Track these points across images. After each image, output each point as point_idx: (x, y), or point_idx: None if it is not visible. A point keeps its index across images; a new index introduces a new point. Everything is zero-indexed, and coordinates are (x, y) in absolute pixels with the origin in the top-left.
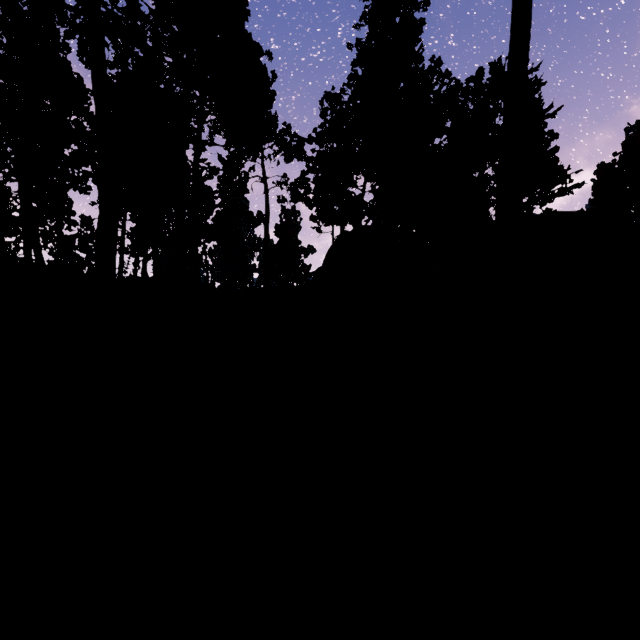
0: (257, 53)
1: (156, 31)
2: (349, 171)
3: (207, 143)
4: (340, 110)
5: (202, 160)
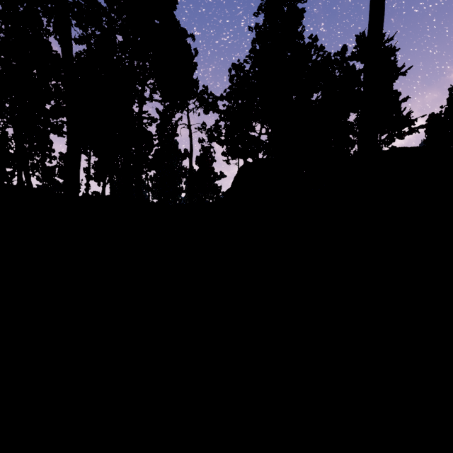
0: (184, 35)
1: (109, 16)
2: (250, 120)
3: (147, 98)
4: (243, 76)
5: (144, 112)
